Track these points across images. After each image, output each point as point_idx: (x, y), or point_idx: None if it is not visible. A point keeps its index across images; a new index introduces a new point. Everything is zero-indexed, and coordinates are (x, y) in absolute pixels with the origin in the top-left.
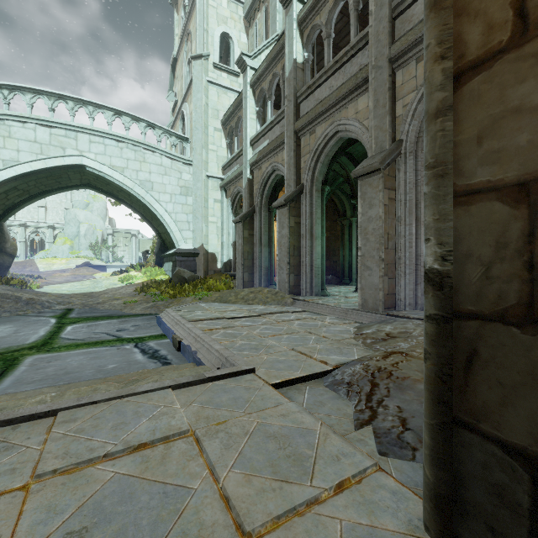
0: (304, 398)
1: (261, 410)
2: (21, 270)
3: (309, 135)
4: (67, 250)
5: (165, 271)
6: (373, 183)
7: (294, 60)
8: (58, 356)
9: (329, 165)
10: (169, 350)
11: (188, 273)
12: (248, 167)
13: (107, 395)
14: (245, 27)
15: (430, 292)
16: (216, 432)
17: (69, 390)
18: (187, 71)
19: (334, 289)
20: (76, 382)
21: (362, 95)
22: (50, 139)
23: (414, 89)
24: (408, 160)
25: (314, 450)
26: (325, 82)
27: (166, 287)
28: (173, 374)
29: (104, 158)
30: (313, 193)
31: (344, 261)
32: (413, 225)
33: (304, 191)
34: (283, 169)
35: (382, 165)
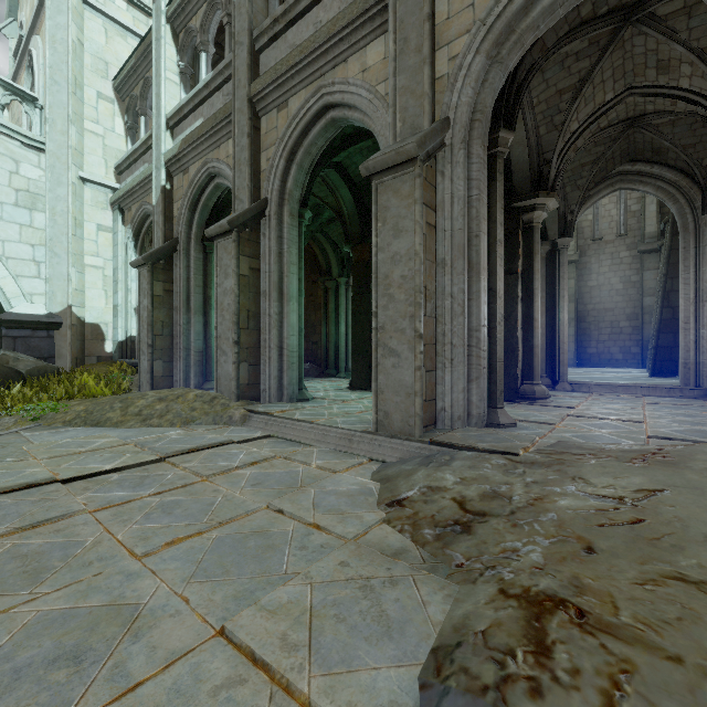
0: None
1: None
2: None
3: (277, 111)
4: None
5: None
6: (402, 188)
7: None
8: None
9: (311, 174)
10: None
11: (29, 362)
12: (162, 167)
13: None
14: None
15: None
16: None
17: None
18: None
19: (315, 385)
20: None
21: (375, 38)
22: None
23: (469, 27)
24: (457, 157)
25: None
26: (306, 15)
27: None
28: None
29: None
30: (284, 219)
31: (328, 342)
32: (464, 276)
33: (268, 212)
34: (229, 173)
35: (422, 151)
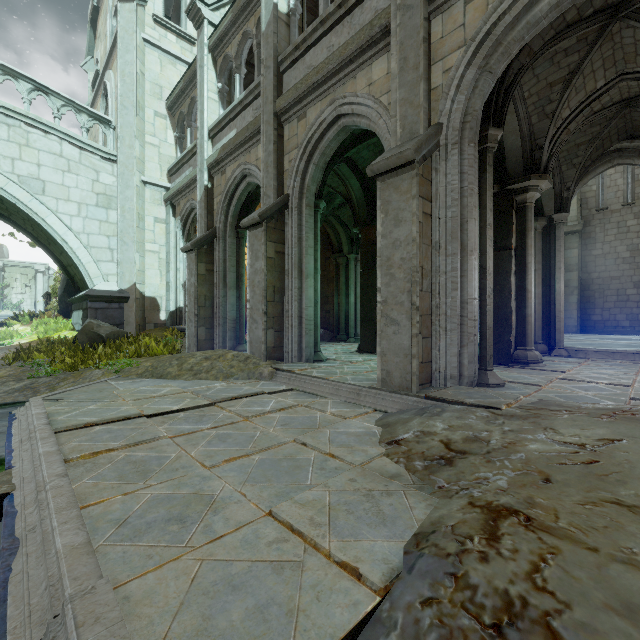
0: None
1: None
2: None
3: (297, 121)
4: None
5: (73, 324)
6: (402, 186)
7: (274, 4)
8: None
9: (325, 170)
10: None
11: (107, 328)
12: (205, 170)
13: None
14: None
15: None
16: None
17: None
18: (114, 26)
19: (328, 349)
20: None
21: (379, 57)
22: None
23: (460, 44)
24: (450, 155)
25: None
26: (322, 40)
27: (68, 350)
28: None
29: None
30: (303, 209)
31: (339, 311)
32: (457, 256)
33: (290, 205)
34: (258, 173)
35: (418, 154)
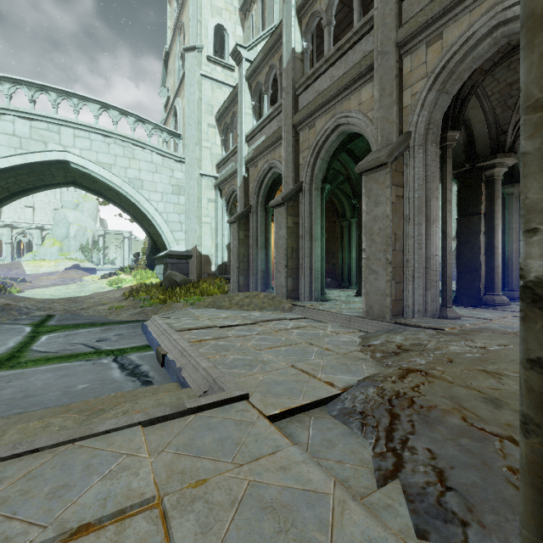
0: (309, 436)
1: (255, 460)
2: (6, 272)
3: (308, 130)
4: (56, 252)
5: (156, 274)
6: (379, 179)
7: (292, 49)
8: (21, 374)
9: (329, 161)
10: (152, 365)
11: (180, 276)
12: (243, 165)
13: (54, 439)
14: (240, 19)
15: (540, 319)
16: (191, 501)
17: (13, 427)
18: (180, 65)
19: (333, 293)
20: (32, 410)
21: (366, 84)
22: (30, 132)
23: (423, 76)
24: (416, 153)
25: (329, 533)
26: (326, 72)
27: (157, 291)
28: (149, 401)
29: (90, 154)
30: (313, 192)
31: (343, 264)
32: (422, 225)
33: (303, 189)
34: (281, 166)
35: (390, 158)
